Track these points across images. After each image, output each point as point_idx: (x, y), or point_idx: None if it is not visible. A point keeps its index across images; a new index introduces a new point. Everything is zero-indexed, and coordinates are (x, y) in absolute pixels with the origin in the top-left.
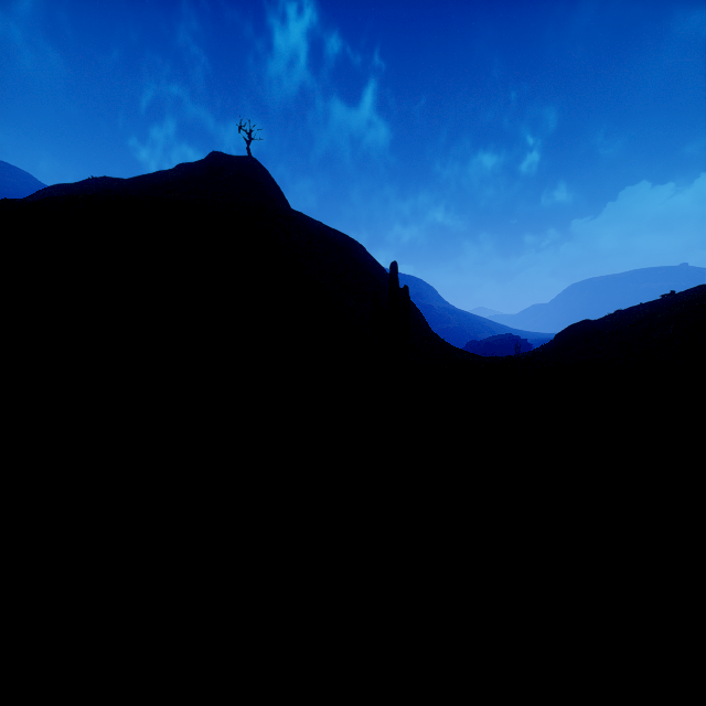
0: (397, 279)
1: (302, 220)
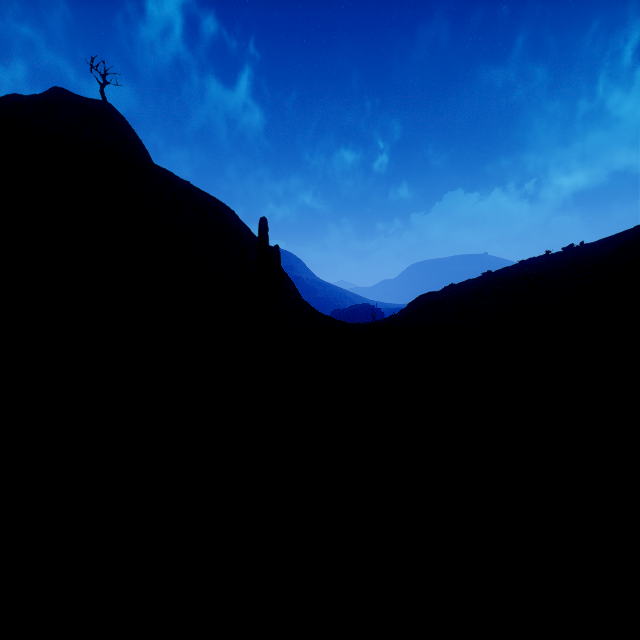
0: (267, 237)
1: (165, 175)
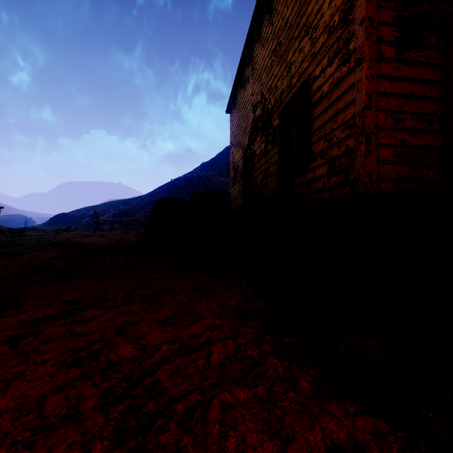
0: None
1: None
